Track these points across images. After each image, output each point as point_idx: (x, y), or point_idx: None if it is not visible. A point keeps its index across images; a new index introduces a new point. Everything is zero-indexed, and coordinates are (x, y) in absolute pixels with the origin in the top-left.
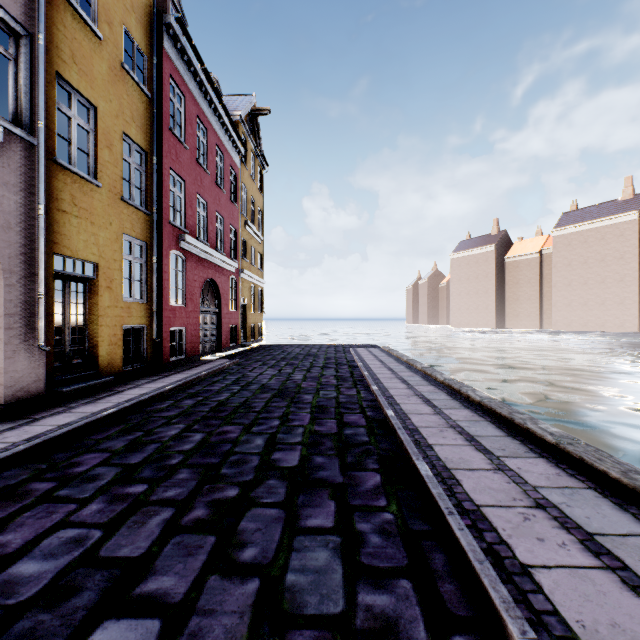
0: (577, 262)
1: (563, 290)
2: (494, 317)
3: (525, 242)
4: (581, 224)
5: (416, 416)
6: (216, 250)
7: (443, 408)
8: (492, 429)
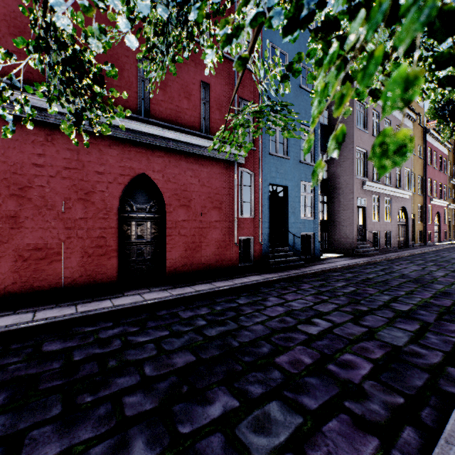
0: None
1: None
2: None
3: None
4: None
5: None
6: (439, 199)
7: None
8: None
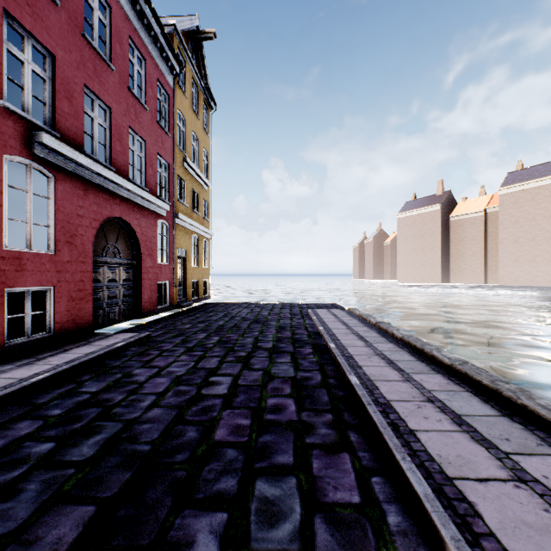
0: (525, 219)
1: (510, 246)
2: (440, 273)
3: (469, 202)
4: (529, 182)
5: None
6: (129, 180)
7: None
8: None
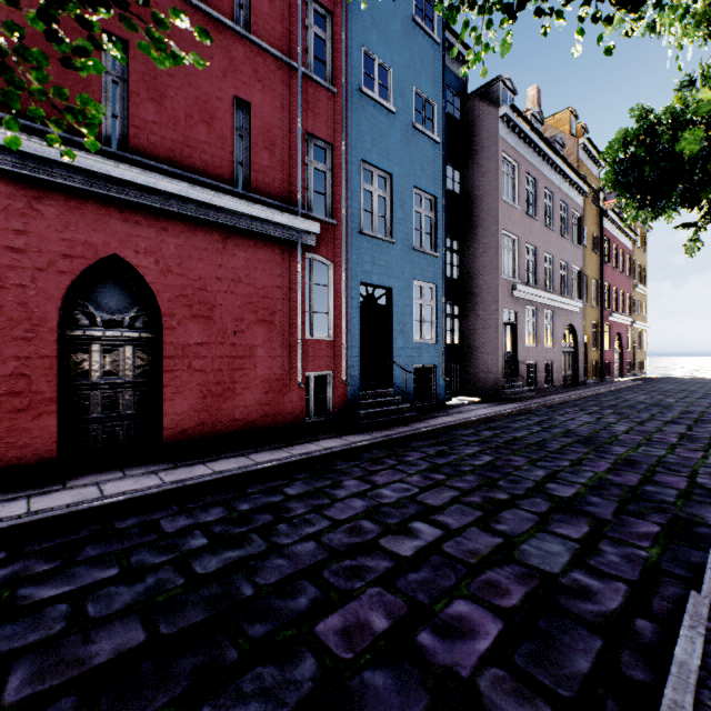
0: None
1: None
2: None
3: None
4: None
5: None
6: (620, 314)
7: None
8: None
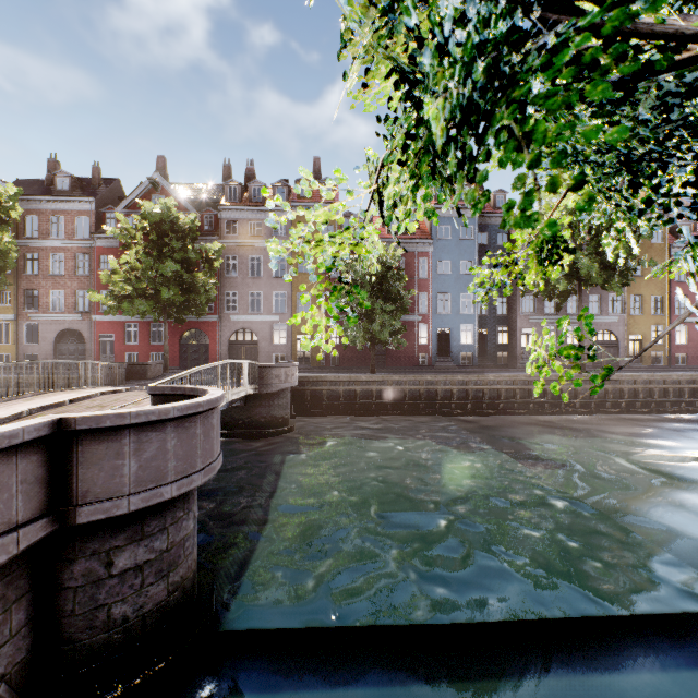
0: None
1: None
2: None
3: None
4: None
5: None
6: None
7: None
8: None
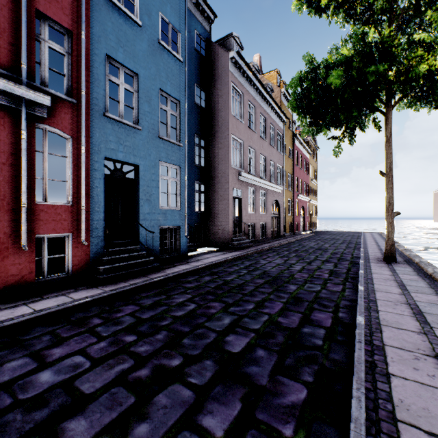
0: None
1: None
2: None
3: None
4: None
5: (368, 241)
6: (303, 195)
7: (377, 241)
8: (384, 242)
